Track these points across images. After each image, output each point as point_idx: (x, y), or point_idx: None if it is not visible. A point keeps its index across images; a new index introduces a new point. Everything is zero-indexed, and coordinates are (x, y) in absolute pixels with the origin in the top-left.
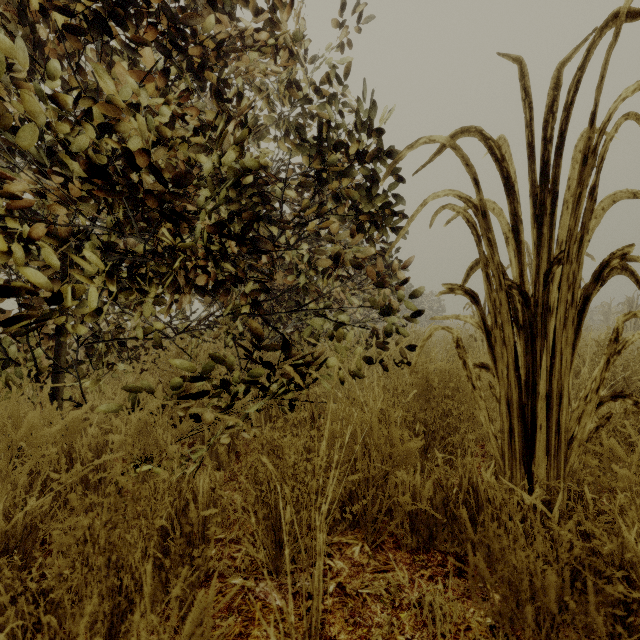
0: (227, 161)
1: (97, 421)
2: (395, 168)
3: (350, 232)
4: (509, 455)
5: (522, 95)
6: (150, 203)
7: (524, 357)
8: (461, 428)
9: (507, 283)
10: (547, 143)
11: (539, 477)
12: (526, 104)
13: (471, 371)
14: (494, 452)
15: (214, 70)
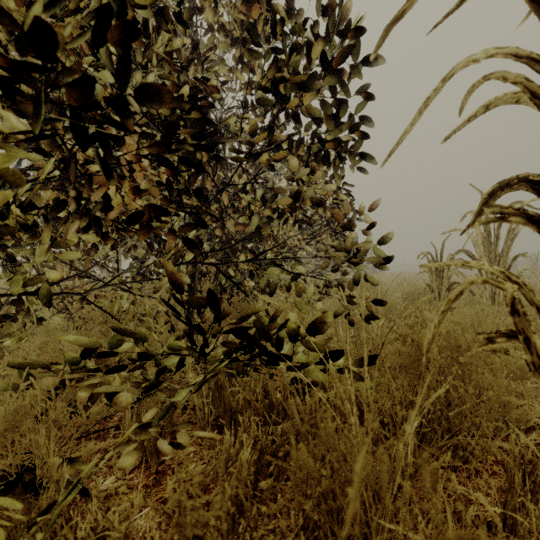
0: None
1: None
2: (365, 87)
3: (310, 166)
4: None
5: None
6: None
7: None
8: (484, 426)
9: None
10: None
11: None
12: None
13: (539, 355)
14: None
15: None
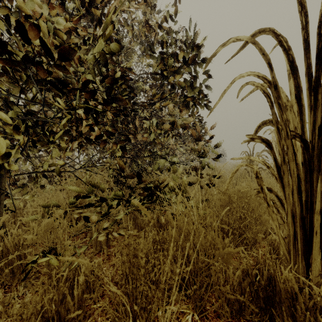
0: (99, 48)
1: (26, 222)
2: (207, 70)
3: (180, 109)
4: (294, 252)
5: (299, 9)
6: (39, 73)
7: (304, 185)
8: (254, 229)
9: (292, 134)
10: (321, 37)
11: (315, 268)
12: (302, 14)
13: (266, 194)
14: (283, 250)
15: (99, 9)
